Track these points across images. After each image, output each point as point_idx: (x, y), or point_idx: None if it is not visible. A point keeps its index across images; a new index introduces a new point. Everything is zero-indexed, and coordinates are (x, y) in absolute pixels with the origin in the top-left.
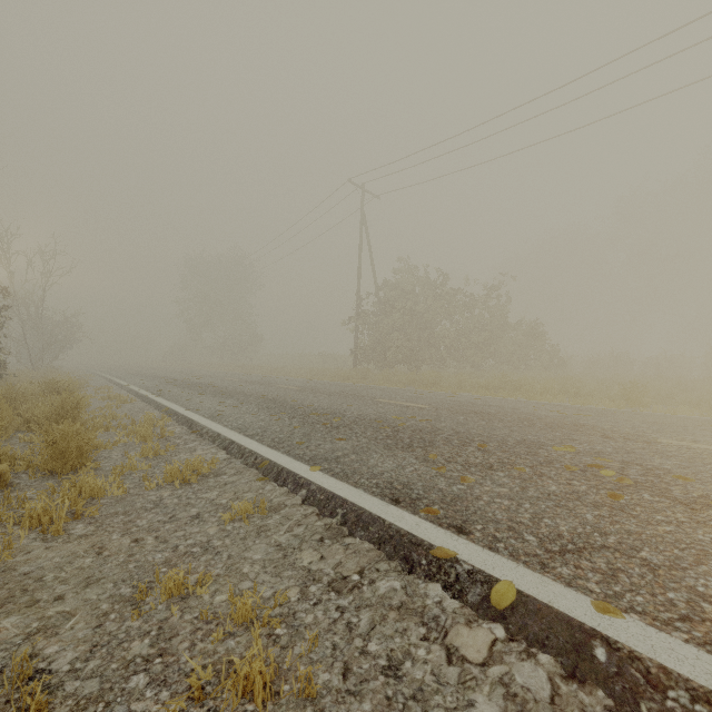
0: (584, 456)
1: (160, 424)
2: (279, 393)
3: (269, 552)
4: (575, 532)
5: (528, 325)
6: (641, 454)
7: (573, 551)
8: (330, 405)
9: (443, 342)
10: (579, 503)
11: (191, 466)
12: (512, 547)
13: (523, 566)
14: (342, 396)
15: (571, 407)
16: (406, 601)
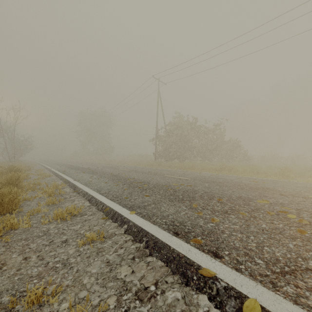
0: (275, 206)
1: (60, 187)
2: (119, 172)
3: (102, 267)
4: (286, 257)
5: (234, 141)
6: (304, 204)
7: (289, 272)
8: (143, 178)
9: (195, 149)
10: (281, 236)
11: (69, 210)
12: (250, 269)
13: (260, 285)
14: (148, 174)
15: (258, 179)
16: (185, 309)
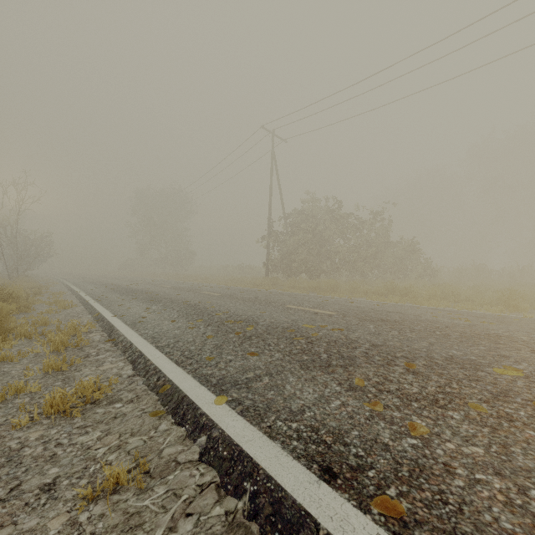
0: None
1: (83, 331)
2: (201, 299)
3: None
4: None
5: (407, 242)
6: None
7: None
8: (245, 311)
9: (337, 255)
10: None
11: (83, 390)
12: None
13: None
14: (255, 302)
15: (465, 313)
16: None
